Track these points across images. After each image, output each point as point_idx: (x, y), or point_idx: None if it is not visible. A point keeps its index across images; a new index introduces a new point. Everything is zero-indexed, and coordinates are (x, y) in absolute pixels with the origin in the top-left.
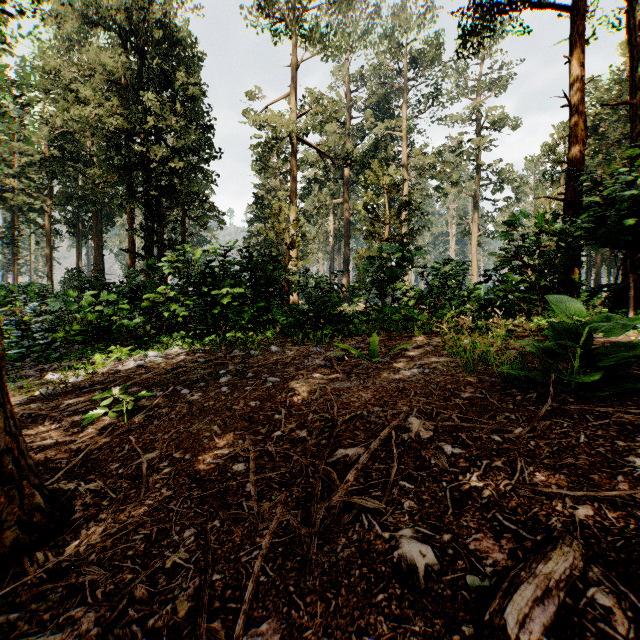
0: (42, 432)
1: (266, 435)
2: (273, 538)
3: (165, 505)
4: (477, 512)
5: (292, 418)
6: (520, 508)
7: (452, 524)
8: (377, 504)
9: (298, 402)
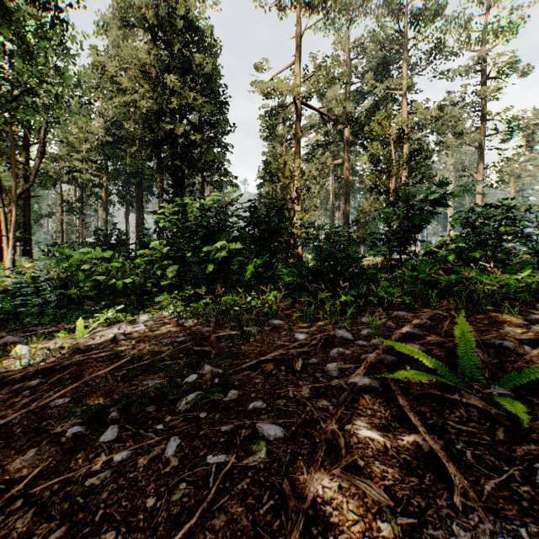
0: None
1: None
2: None
3: None
4: None
5: None
6: None
7: None
8: None
9: None
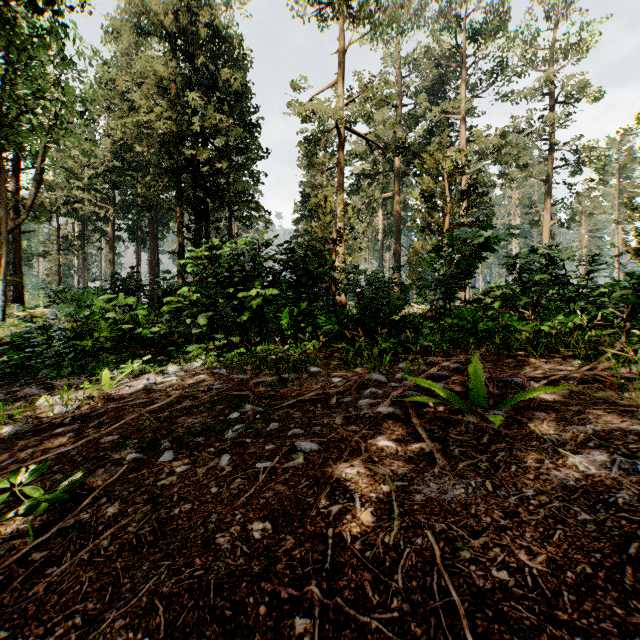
0: None
1: None
2: None
3: None
4: None
5: None
6: None
7: None
8: None
9: (353, 550)
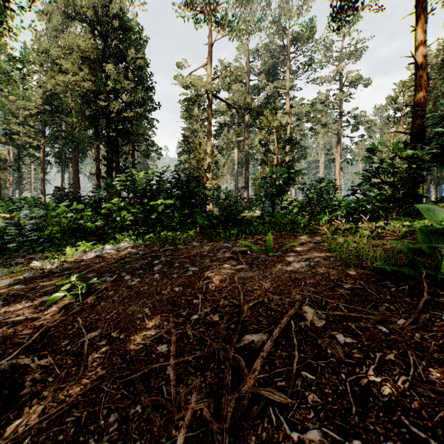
0: (18, 309)
1: (186, 317)
2: (187, 431)
3: (98, 385)
4: (381, 412)
5: (207, 303)
6: (424, 410)
7: (358, 426)
8: (283, 398)
9: (212, 289)
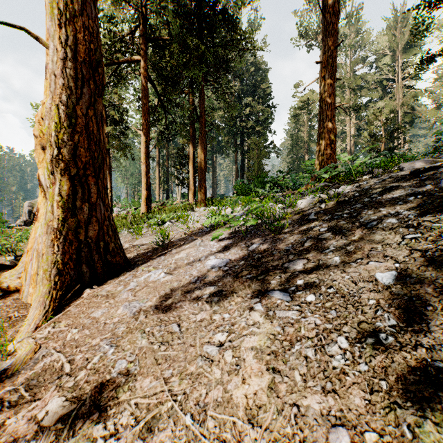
0: None
1: None
2: None
3: None
4: None
5: None
6: None
7: None
8: None
9: None
